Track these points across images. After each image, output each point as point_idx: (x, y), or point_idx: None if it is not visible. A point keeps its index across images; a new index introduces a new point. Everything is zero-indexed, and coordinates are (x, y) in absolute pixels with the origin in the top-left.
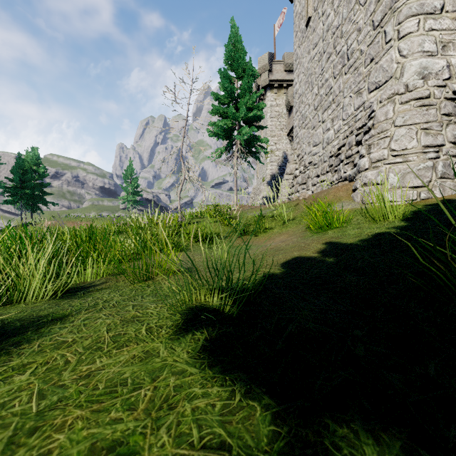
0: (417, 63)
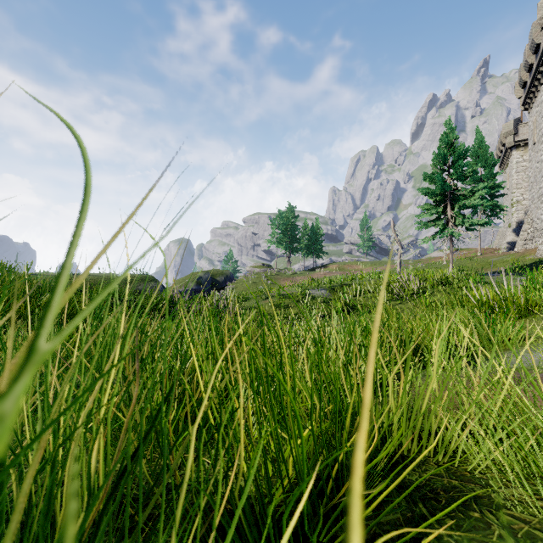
0: None
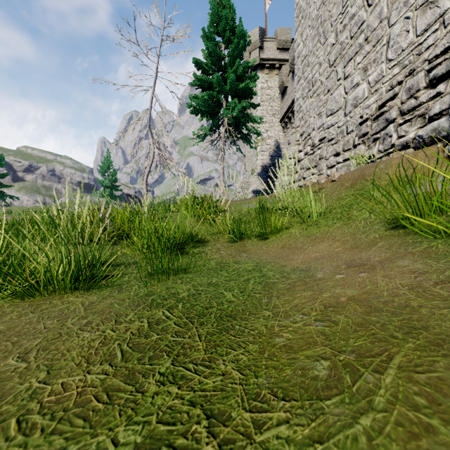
0: None
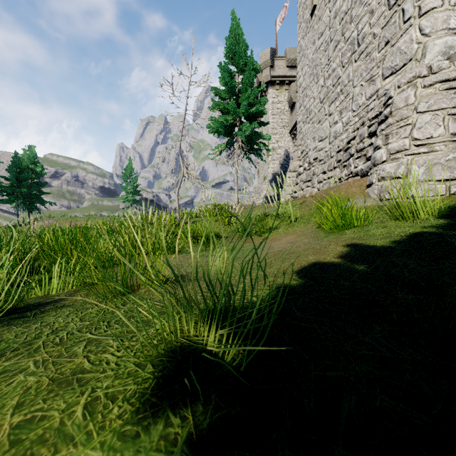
0: (441, 41)
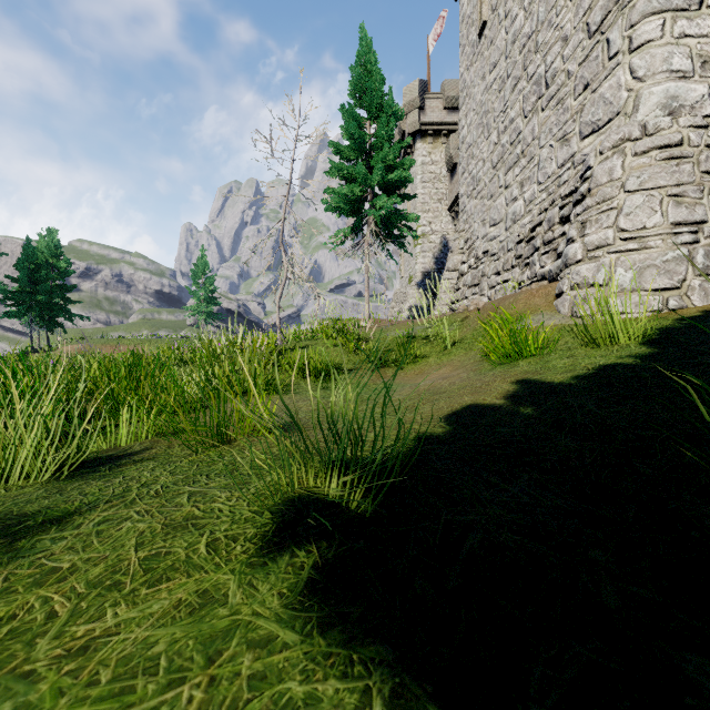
0: (660, 89)
